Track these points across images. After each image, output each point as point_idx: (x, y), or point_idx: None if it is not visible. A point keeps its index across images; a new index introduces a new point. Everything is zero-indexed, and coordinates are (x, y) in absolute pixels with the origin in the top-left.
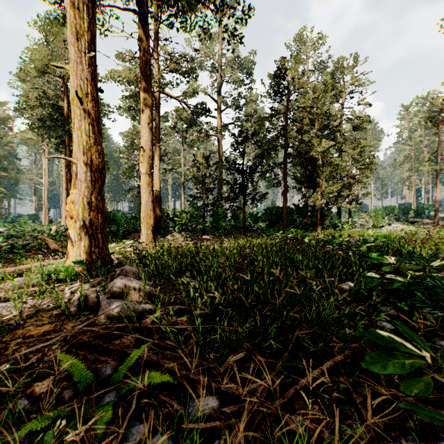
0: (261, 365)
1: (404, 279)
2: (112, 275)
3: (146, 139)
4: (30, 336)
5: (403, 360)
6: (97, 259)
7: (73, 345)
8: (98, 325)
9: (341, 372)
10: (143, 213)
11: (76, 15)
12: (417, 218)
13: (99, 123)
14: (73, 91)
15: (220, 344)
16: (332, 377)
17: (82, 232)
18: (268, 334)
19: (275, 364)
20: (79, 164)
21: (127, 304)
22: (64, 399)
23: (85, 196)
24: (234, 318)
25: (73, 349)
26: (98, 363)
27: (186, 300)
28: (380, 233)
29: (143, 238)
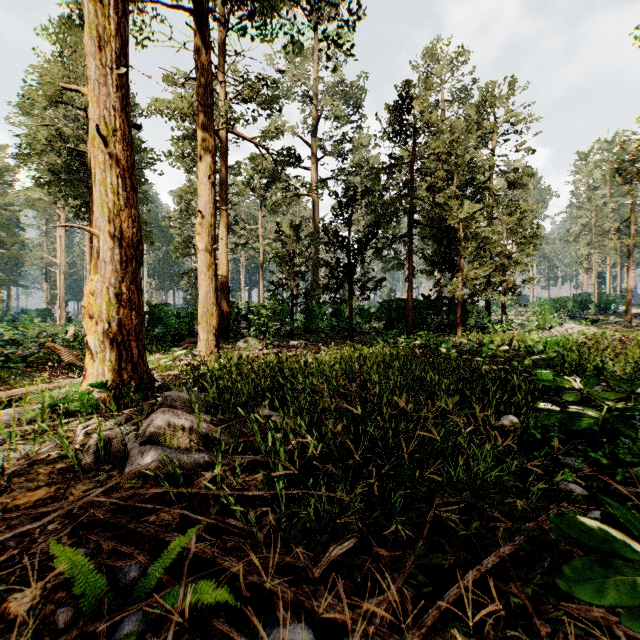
0: (380, 560)
1: (598, 414)
2: (151, 404)
3: (205, 200)
4: (14, 507)
5: (631, 577)
6: (130, 380)
7: (81, 524)
8: (125, 487)
9: (511, 573)
10: (202, 309)
11: (98, 11)
12: (600, 315)
13: (133, 174)
14: (94, 126)
15: (315, 524)
16: (497, 582)
17: (106, 338)
18: (391, 505)
19: (403, 561)
20: (102, 237)
21: (171, 455)
22: (57, 625)
23: (112, 285)
24: (336, 477)
25: (81, 531)
26: (119, 556)
27: (263, 446)
28: (550, 338)
29: (201, 347)
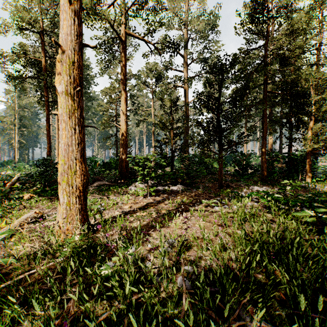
0: None
1: None
2: None
3: (65, 31)
4: None
5: None
6: None
7: None
8: None
9: None
10: (62, 165)
11: None
12: None
13: None
14: None
15: None
16: None
17: None
18: None
19: None
20: None
21: None
22: None
23: None
24: None
25: None
26: None
27: None
28: None
29: (60, 212)
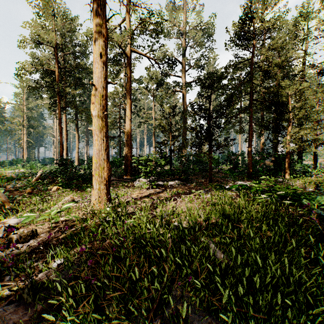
0: None
1: None
2: None
3: (97, 75)
4: None
5: None
6: None
7: None
8: None
9: None
10: (95, 164)
11: None
12: None
13: None
14: None
15: None
16: None
17: None
18: None
19: None
20: None
21: None
22: None
23: None
24: None
25: None
26: None
27: None
28: None
29: (94, 195)
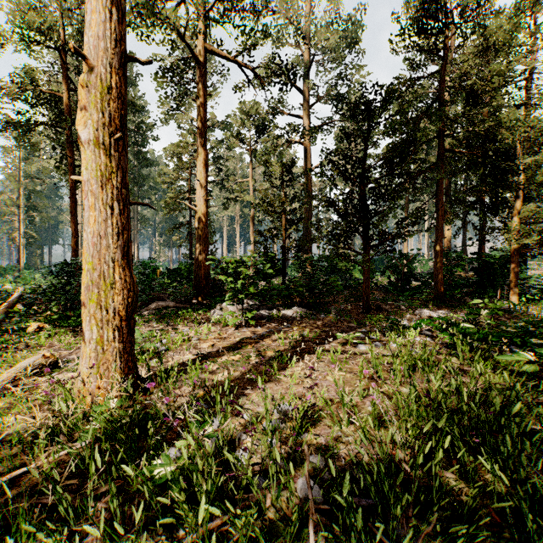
0: None
1: None
2: None
3: (94, 31)
4: None
5: None
6: None
7: None
8: None
9: None
10: (88, 272)
11: None
12: None
13: None
14: None
15: None
16: None
17: None
18: None
19: None
20: None
21: None
22: None
23: None
24: None
25: None
26: None
27: None
28: None
29: (85, 357)
